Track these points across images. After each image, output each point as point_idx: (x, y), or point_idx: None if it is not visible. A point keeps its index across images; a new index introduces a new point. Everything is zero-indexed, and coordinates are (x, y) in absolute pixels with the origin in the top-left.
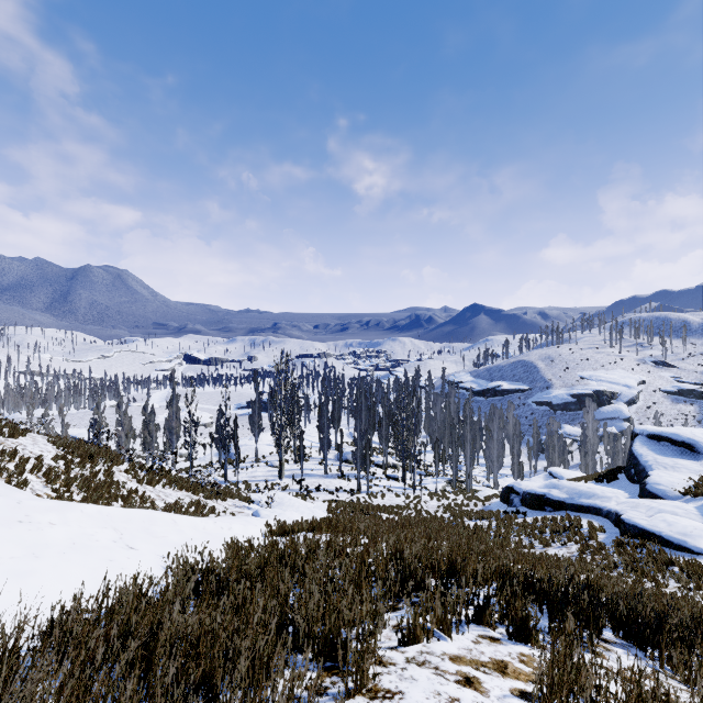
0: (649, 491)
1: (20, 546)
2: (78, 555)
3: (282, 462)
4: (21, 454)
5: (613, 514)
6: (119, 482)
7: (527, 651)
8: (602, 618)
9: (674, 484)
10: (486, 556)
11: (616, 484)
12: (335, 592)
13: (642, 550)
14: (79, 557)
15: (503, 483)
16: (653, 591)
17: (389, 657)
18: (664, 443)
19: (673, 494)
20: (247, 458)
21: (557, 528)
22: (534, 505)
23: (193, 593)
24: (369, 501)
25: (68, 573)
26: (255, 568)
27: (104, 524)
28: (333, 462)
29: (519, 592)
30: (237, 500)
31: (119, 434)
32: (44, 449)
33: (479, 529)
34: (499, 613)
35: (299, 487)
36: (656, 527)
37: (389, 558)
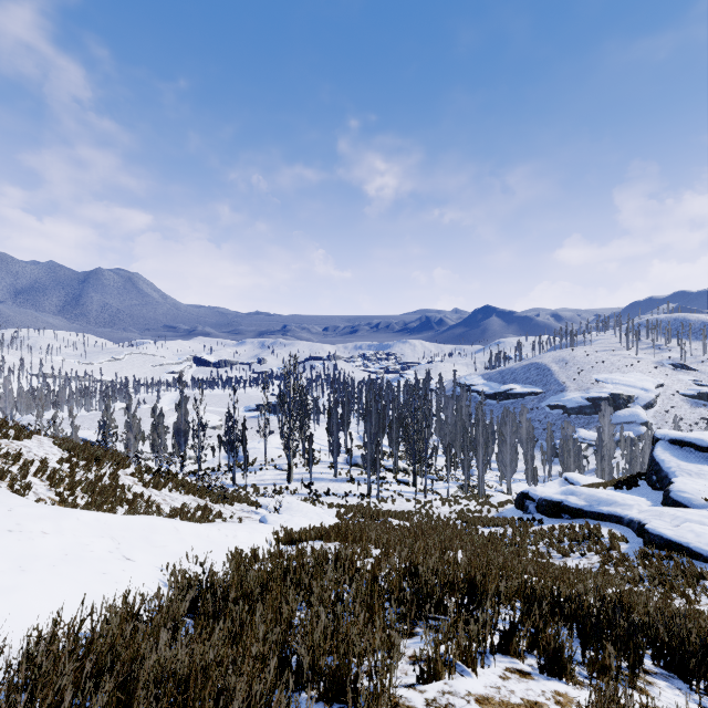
0: (673, 499)
1: (6, 558)
2: (69, 567)
3: (291, 466)
4: (25, 456)
5: (635, 523)
6: (124, 486)
7: (563, 689)
8: (643, 648)
9: (700, 492)
10: (506, 571)
11: (637, 491)
12: (344, 612)
13: (668, 563)
14: (70, 570)
15: (516, 488)
16: (687, 610)
17: (406, 698)
18: (687, 448)
19: (700, 503)
20: (256, 461)
21: (576, 537)
22: (550, 512)
23: (192, 610)
24: (379, 506)
25: (56, 589)
26: (257, 585)
27: (101, 533)
28: (342, 466)
29: (549, 618)
30: (245, 504)
31: (127, 436)
32: (49, 452)
33: (494, 537)
34: (526, 640)
35: (308, 491)
36: (683, 538)
37: (402, 573)
